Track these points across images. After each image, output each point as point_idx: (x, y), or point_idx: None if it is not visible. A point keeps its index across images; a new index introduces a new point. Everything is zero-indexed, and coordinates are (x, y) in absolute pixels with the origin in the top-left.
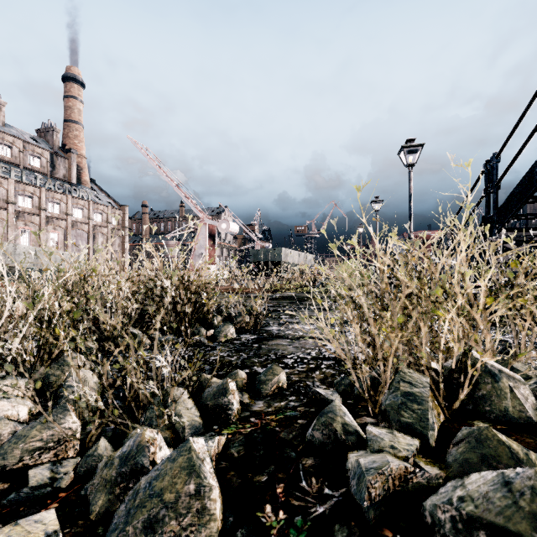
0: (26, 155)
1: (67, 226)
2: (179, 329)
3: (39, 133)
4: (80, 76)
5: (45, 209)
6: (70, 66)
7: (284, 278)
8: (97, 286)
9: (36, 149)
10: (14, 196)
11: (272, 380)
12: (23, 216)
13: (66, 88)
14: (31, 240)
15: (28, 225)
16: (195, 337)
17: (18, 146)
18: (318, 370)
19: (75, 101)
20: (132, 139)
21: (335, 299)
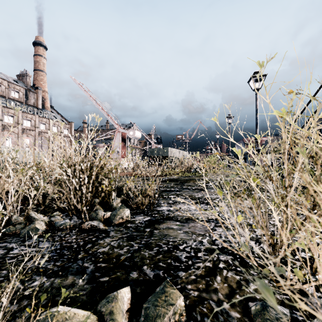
0: (10, 90)
1: (35, 134)
2: (82, 210)
3: (18, 77)
4: (44, 42)
5: (21, 124)
6: (37, 36)
7: (170, 167)
8: (0, 173)
9: (16, 87)
10: (2, 116)
11: (165, 317)
12: (8, 128)
13: (35, 50)
14: (12, 143)
15: (11, 133)
16: (90, 222)
17: (5, 85)
18: (218, 273)
19: (41, 57)
20: (73, 78)
21: (206, 181)
